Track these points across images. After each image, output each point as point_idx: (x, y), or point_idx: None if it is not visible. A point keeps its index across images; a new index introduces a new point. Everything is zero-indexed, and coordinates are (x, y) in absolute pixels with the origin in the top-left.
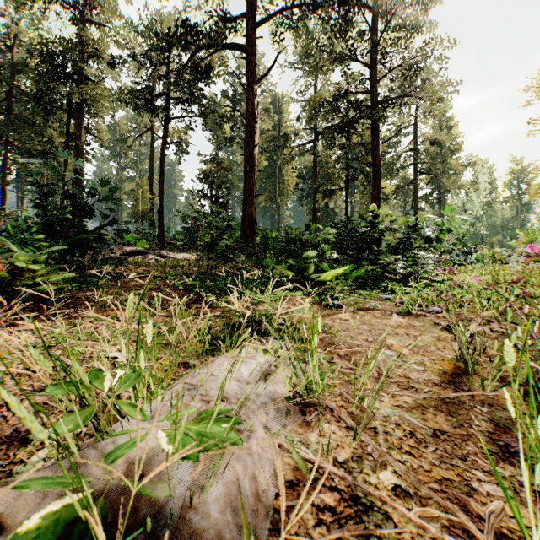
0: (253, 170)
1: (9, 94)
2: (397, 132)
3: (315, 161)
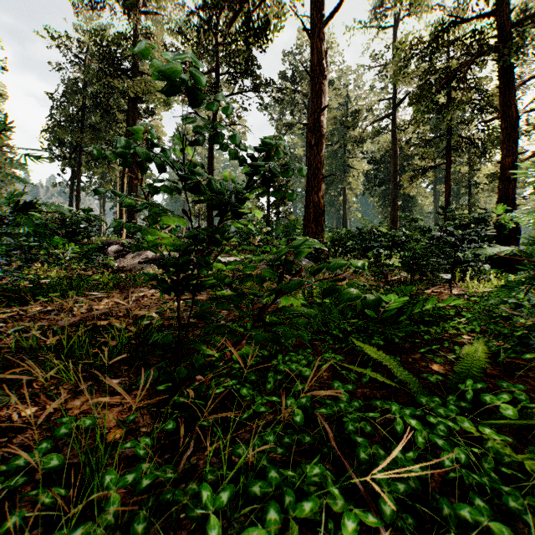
0: (320, 142)
1: (82, 105)
2: None
3: (395, 138)
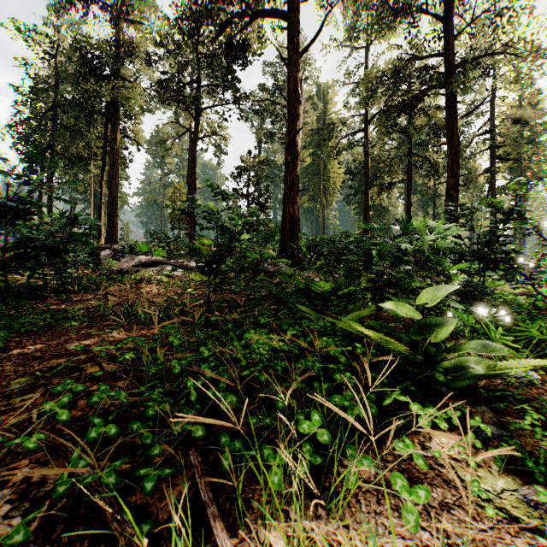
0: (295, 159)
1: (55, 104)
2: (483, 101)
3: (367, 152)
